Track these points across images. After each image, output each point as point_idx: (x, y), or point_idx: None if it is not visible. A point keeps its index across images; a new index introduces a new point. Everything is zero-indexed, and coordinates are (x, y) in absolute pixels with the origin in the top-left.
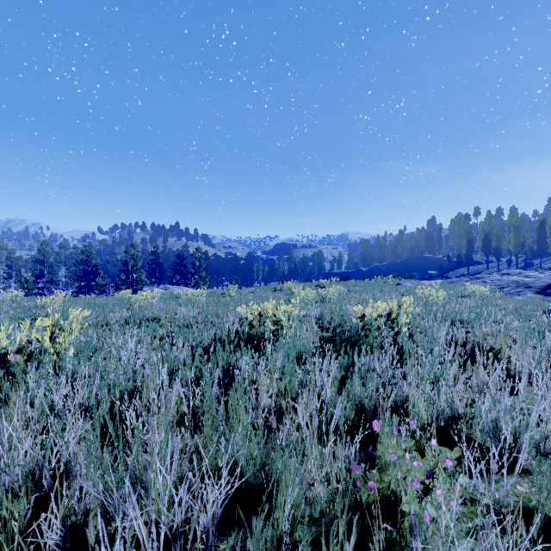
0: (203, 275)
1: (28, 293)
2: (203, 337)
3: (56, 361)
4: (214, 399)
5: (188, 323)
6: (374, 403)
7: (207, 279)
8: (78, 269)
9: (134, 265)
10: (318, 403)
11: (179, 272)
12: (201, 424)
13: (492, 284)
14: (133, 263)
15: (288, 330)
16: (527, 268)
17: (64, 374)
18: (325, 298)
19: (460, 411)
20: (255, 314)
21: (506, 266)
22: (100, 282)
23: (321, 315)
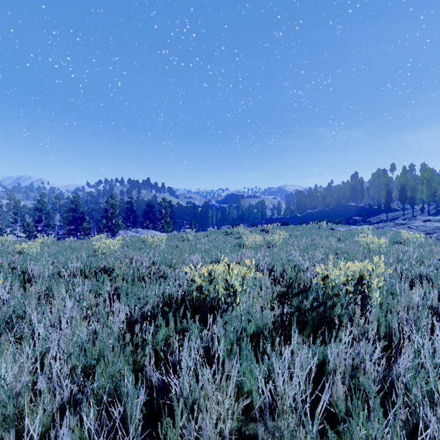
0: (168, 221)
1: (29, 234)
2: (150, 296)
3: None
4: None
5: (141, 274)
6: None
7: (171, 223)
8: (69, 215)
9: (113, 212)
10: None
11: (149, 218)
12: None
13: (417, 230)
14: (112, 210)
15: (242, 294)
16: (438, 214)
17: None
18: (270, 242)
19: None
20: (204, 274)
21: (419, 213)
22: (85, 226)
23: (272, 267)
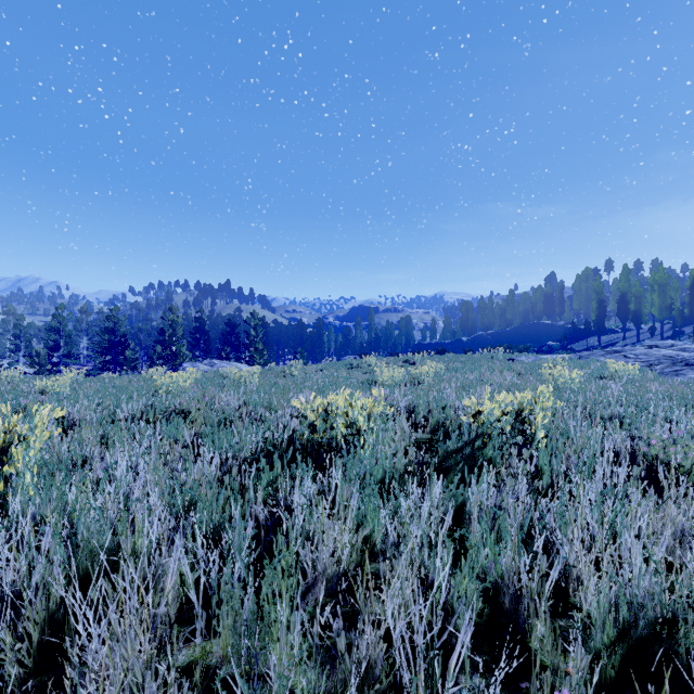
0: (260, 348)
1: (40, 369)
2: (245, 443)
3: (1, 493)
4: (237, 583)
5: (229, 418)
6: (514, 577)
7: (264, 352)
8: (103, 339)
9: (173, 334)
10: (418, 579)
11: (229, 343)
12: (215, 622)
13: (637, 360)
14: (172, 331)
15: (368, 435)
16: (676, 338)
17: (13, 514)
18: (416, 378)
19: (662, 595)
20: (319, 410)
21: (648, 335)
22: (130, 356)
23: (414, 407)
